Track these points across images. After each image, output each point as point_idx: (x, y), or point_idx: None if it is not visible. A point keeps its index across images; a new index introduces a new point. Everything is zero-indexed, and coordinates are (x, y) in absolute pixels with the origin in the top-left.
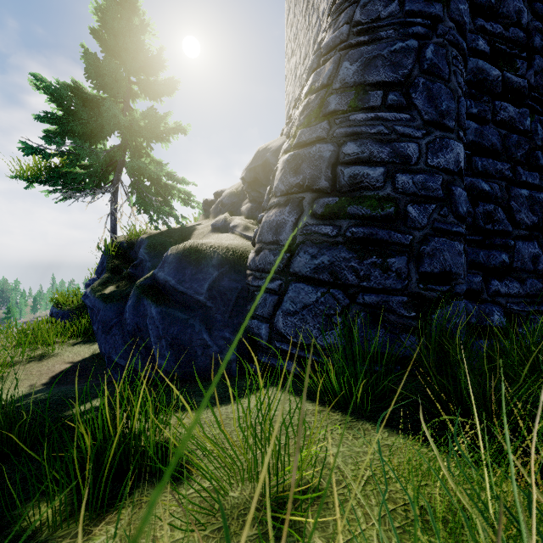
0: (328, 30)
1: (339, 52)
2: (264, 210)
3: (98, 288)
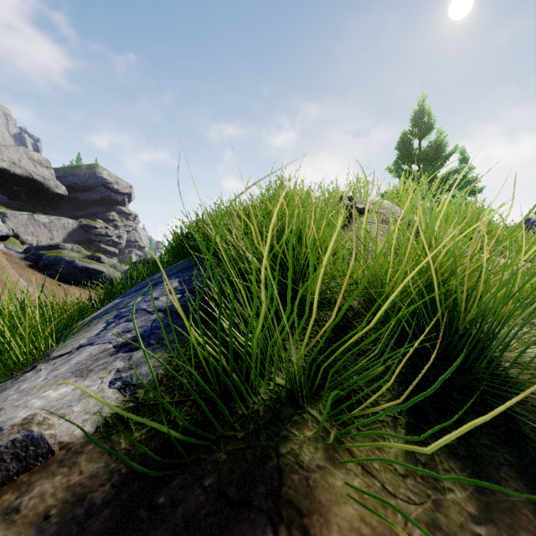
0: None
1: None
2: None
3: None
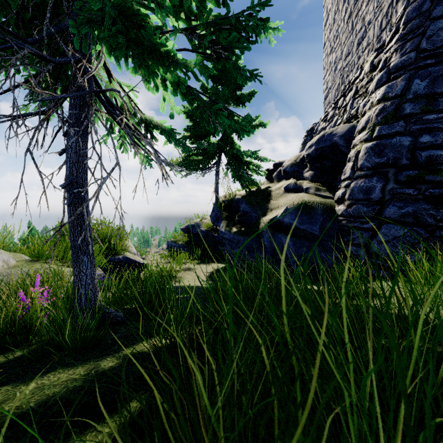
0: (394, 54)
1: (409, 71)
2: (349, 179)
3: (227, 228)
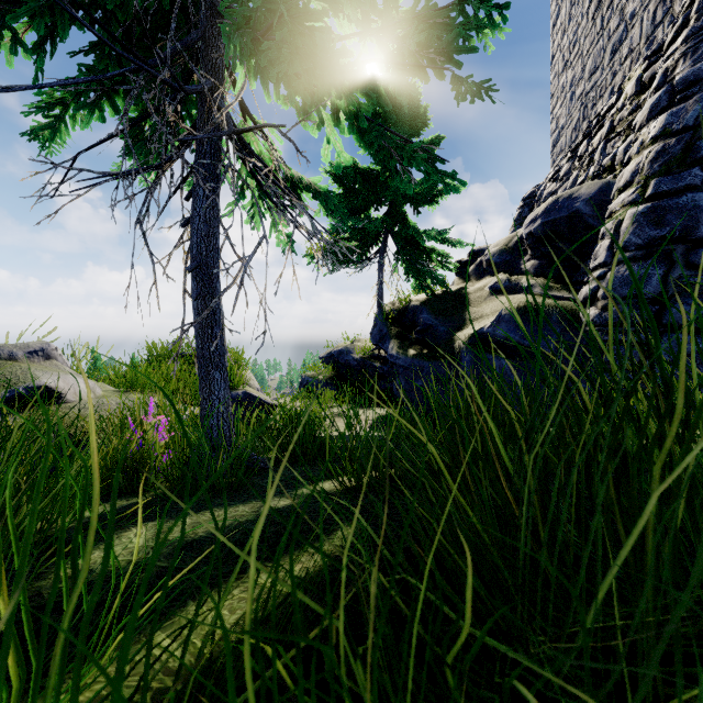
0: (682, 61)
1: None
2: (605, 266)
3: (401, 350)
